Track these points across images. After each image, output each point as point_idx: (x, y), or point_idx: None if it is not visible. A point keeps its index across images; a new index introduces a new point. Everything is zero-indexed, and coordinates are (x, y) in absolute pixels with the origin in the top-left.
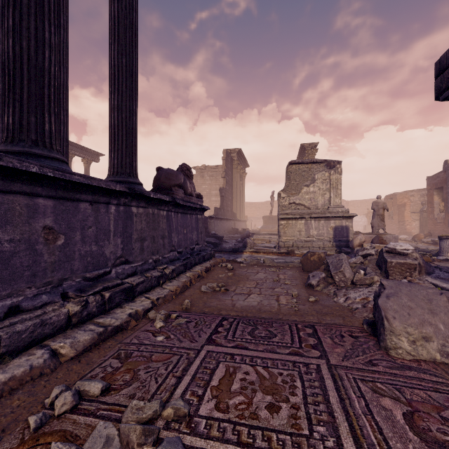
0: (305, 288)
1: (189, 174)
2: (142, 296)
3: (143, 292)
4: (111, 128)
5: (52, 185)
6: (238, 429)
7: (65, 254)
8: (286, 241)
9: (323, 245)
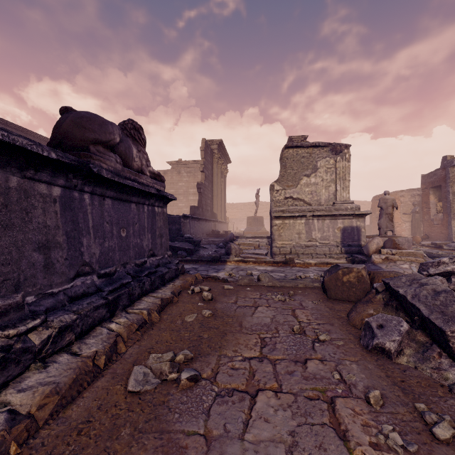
0: (372, 358)
1: (138, 136)
2: None
3: None
4: None
5: None
6: None
7: None
8: (282, 247)
9: (329, 251)
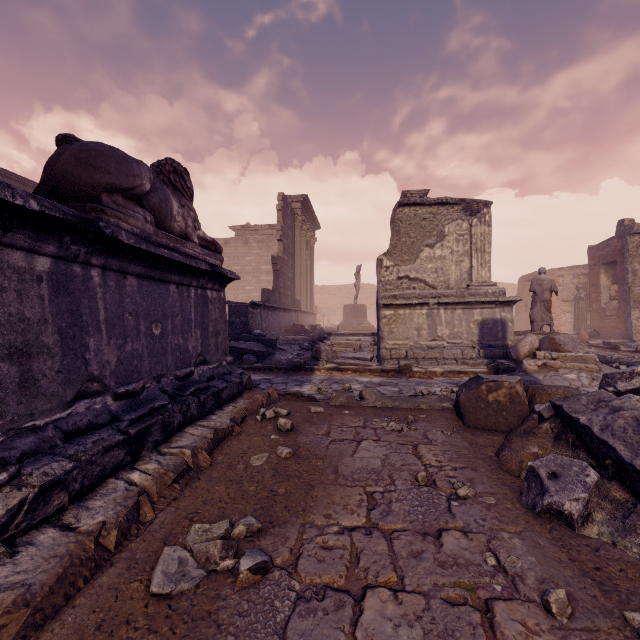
0: (543, 528)
1: (181, 183)
2: None
3: None
4: None
5: None
6: None
7: None
8: (394, 348)
9: (461, 354)
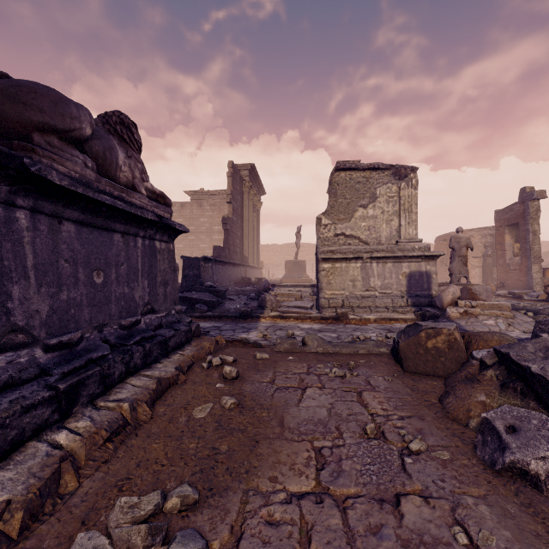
0: (508, 490)
1: (128, 135)
2: None
3: None
4: None
5: None
6: None
7: None
8: (332, 298)
9: (391, 303)
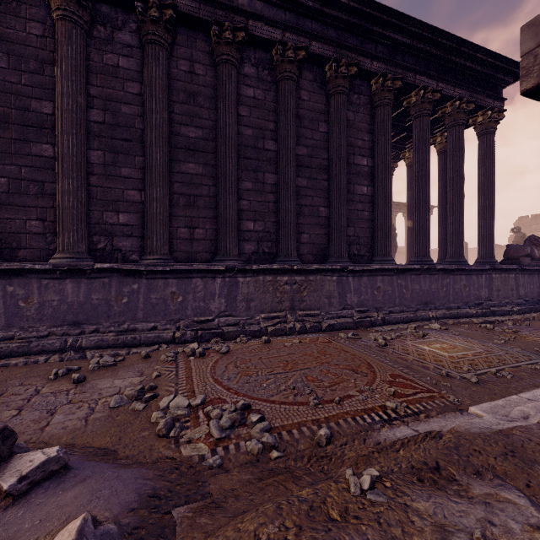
0: None
1: (537, 243)
2: (499, 316)
3: (499, 315)
4: (479, 236)
5: (465, 271)
6: (534, 334)
7: (468, 293)
8: None
9: None
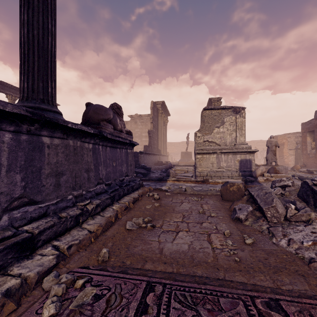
0: (233, 222)
1: (119, 112)
2: (48, 245)
3: (52, 239)
4: (20, 47)
5: None
6: None
7: None
8: (201, 172)
9: (231, 174)
